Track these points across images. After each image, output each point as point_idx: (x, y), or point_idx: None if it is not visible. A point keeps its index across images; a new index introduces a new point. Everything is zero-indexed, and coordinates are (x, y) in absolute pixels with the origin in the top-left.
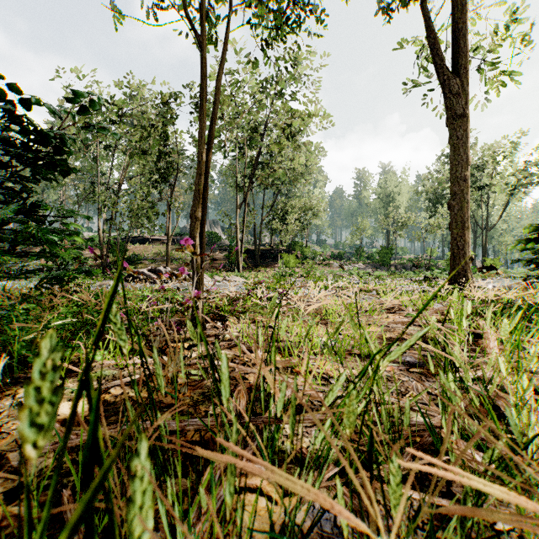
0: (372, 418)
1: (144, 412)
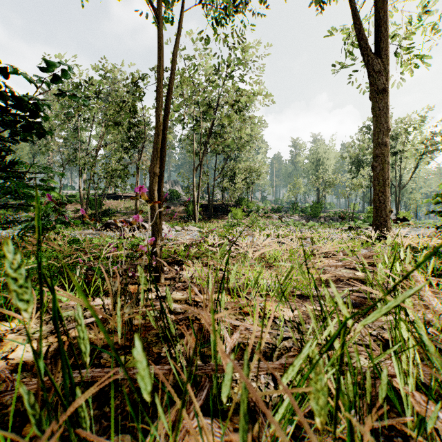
0: (349, 401)
1: (98, 354)
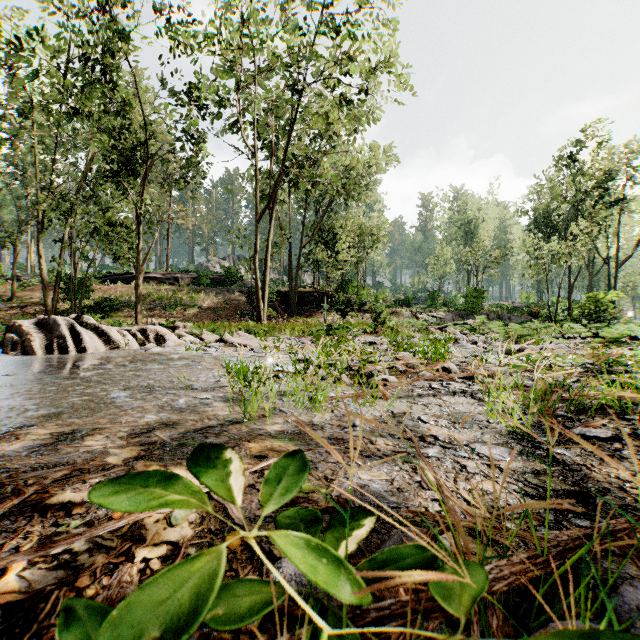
0: None
1: None
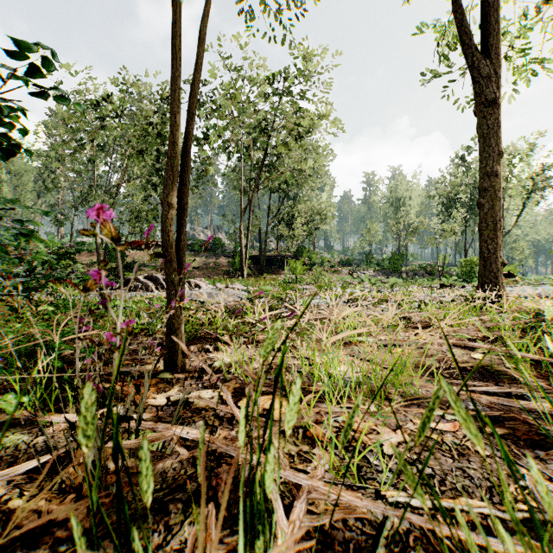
0: None
1: None
